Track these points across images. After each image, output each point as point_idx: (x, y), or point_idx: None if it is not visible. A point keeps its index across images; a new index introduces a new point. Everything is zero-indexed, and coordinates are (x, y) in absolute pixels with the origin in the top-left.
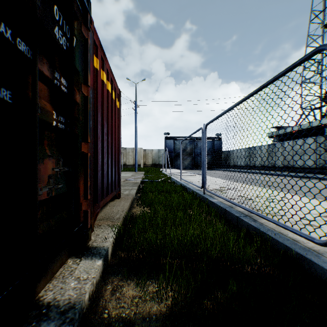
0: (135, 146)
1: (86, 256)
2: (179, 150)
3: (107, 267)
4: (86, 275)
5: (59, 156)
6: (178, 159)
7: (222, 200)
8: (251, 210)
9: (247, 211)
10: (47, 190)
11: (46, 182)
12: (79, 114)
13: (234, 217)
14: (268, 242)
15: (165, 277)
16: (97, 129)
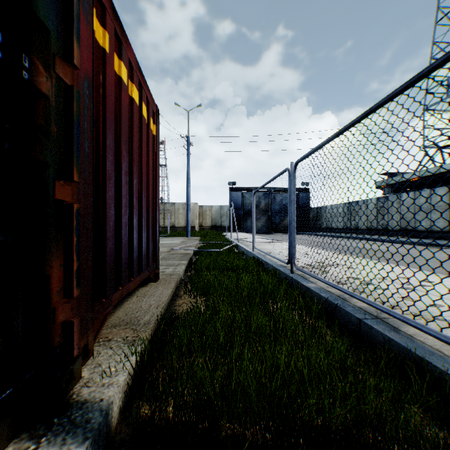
0: (187, 201)
1: (53, 434)
2: (249, 206)
3: (104, 449)
4: None
5: None
6: (248, 218)
7: (323, 284)
8: (389, 311)
9: (372, 307)
10: None
11: None
12: (51, 119)
13: (353, 320)
14: None
15: None
16: (105, 161)
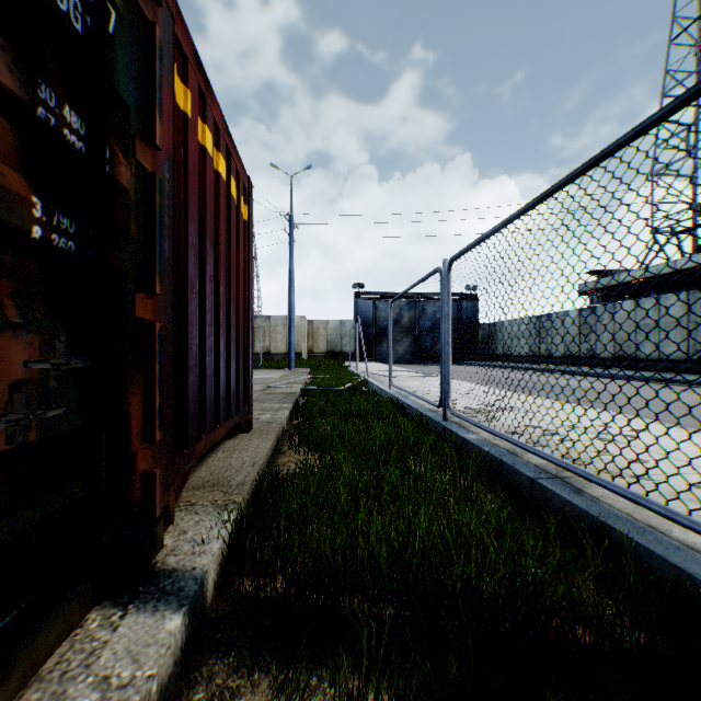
0: (290, 314)
1: (141, 601)
2: (385, 322)
3: (200, 626)
4: (130, 670)
5: (54, 326)
6: (383, 340)
7: (489, 435)
8: (569, 466)
9: (552, 464)
10: (3, 427)
11: (1, 402)
12: (130, 218)
13: (524, 481)
14: (629, 557)
15: (358, 672)
16: (186, 264)
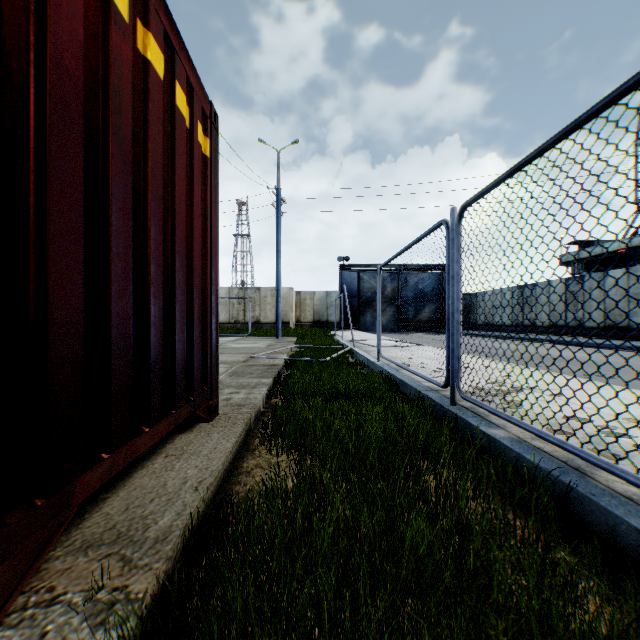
0: (277, 284)
1: None
2: (368, 292)
3: None
4: None
5: None
6: (367, 310)
7: (521, 430)
8: None
9: None
10: None
11: None
12: None
13: (625, 533)
14: None
15: None
16: (45, 162)
